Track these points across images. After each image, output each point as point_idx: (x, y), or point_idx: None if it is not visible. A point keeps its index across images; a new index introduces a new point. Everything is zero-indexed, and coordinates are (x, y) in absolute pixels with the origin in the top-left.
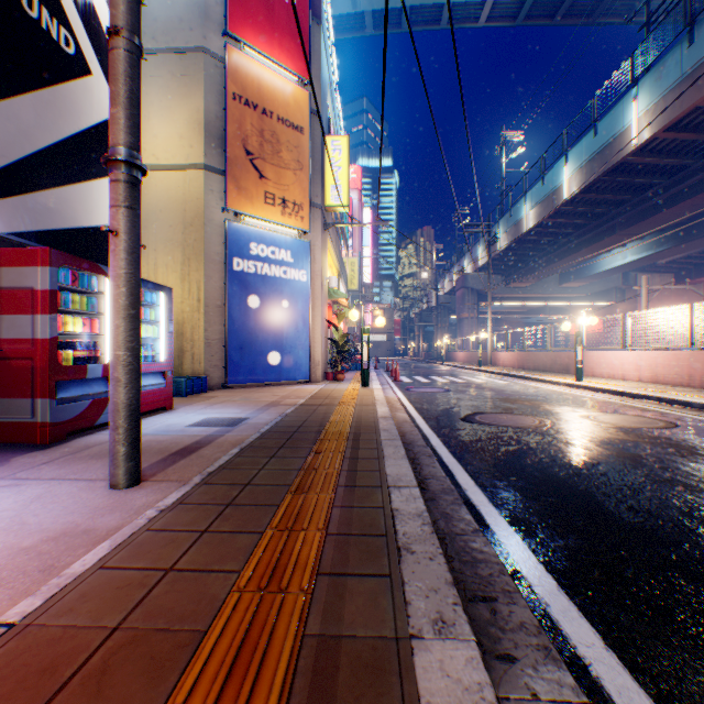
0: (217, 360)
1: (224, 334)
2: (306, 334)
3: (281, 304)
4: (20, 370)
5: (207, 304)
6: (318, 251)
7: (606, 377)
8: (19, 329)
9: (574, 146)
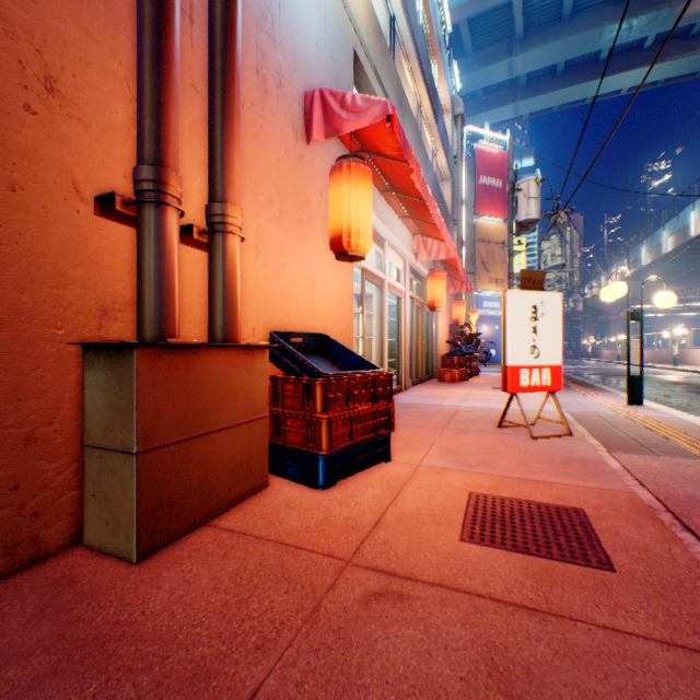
0: None
1: None
2: None
3: (494, 327)
4: None
5: None
6: None
7: (699, 365)
8: None
9: (698, 199)
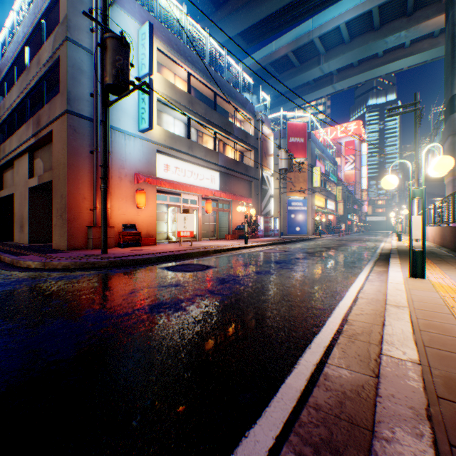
0: (284, 229)
1: (286, 223)
2: (306, 223)
3: (299, 216)
4: (266, 229)
5: (282, 217)
6: (309, 201)
7: None
8: (266, 225)
9: (436, 136)
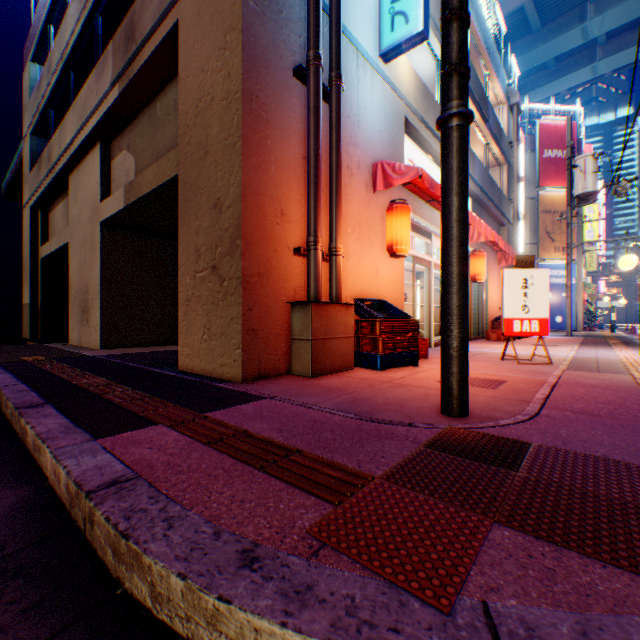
0: None
1: None
2: (573, 308)
3: (560, 295)
4: None
5: None
6: (579, 267)
7: None
8: None
9: None
